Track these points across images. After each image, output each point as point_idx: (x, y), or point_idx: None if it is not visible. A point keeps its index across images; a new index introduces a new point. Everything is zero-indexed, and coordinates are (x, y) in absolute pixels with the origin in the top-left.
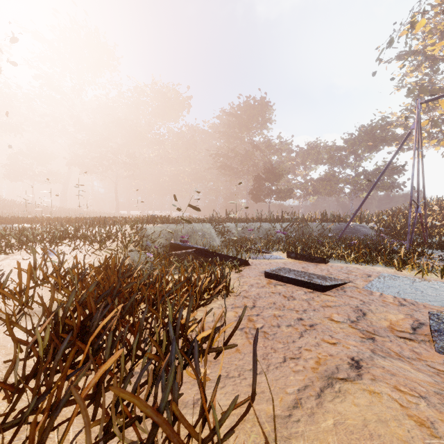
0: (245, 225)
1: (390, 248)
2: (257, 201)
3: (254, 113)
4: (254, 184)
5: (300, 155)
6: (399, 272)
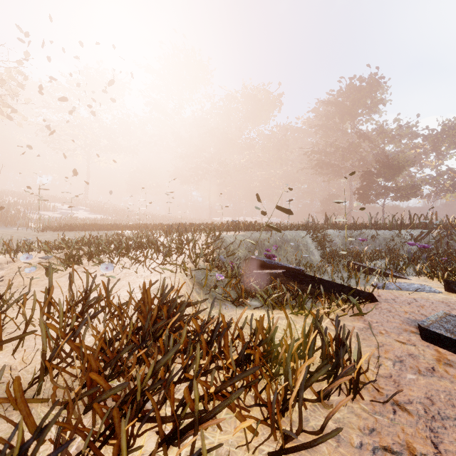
0: (353, 232)
1: None
2: (365, 202)
3: (360, 96)
4: (362, 182)
5: (430, 139)
6: None
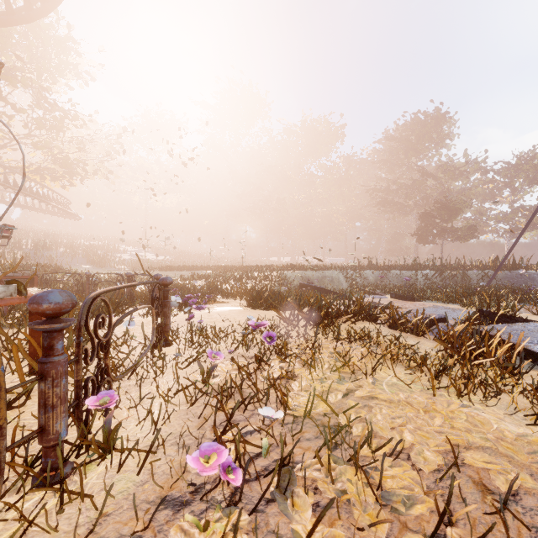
0: (385, 272)
1: (497, 294)
2: (425, 243)
3: (425, 131)
4: (421, 223)
5: (503, 174)
6: (464, 308)
